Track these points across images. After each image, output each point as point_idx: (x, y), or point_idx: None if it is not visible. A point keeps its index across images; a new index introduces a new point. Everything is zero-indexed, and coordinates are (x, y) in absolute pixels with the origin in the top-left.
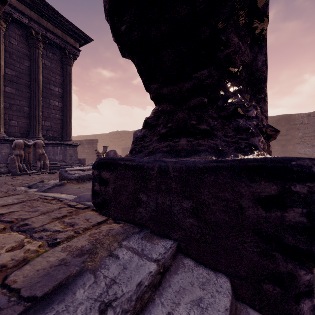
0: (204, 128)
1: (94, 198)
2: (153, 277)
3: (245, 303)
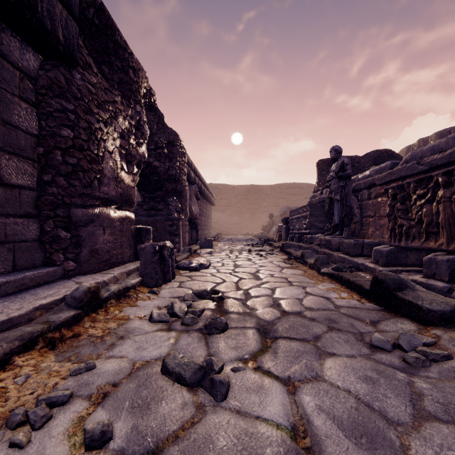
0: (160, 208)
1: None
2: None
3: None
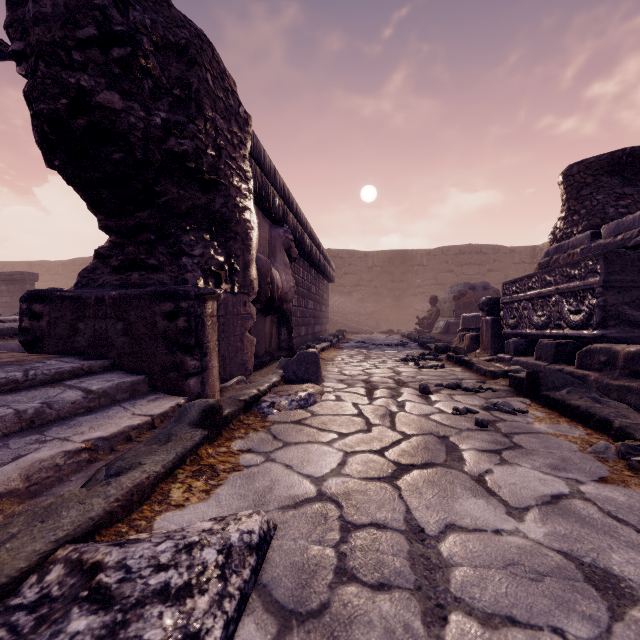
0: (153, 263)
1: (23, 336)
2: (75, 369)
3: (159, 391)
